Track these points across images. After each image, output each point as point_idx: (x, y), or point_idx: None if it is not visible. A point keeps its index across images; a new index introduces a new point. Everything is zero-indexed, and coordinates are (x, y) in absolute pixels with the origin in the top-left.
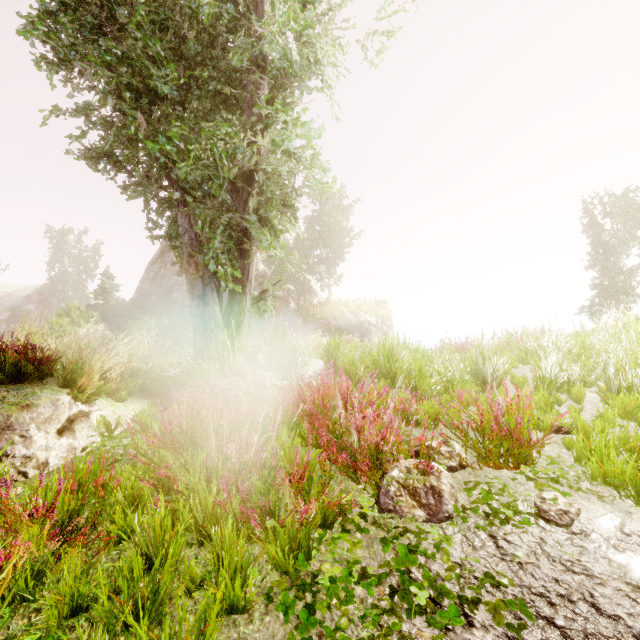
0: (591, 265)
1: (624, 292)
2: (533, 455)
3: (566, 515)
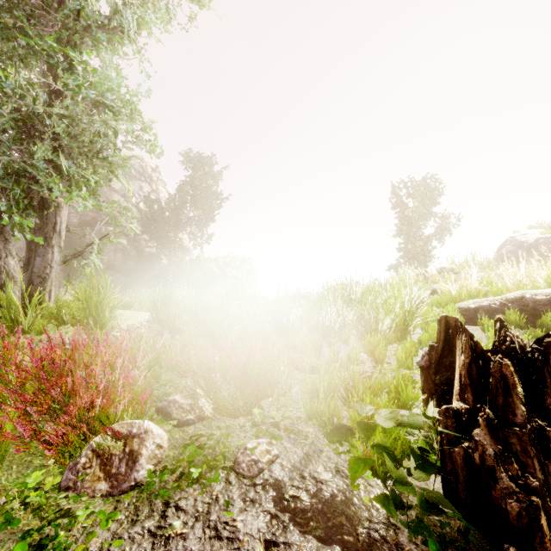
0: (400, 233)
1: (422, 254)
2: (269, 400)
3: (256, 465)
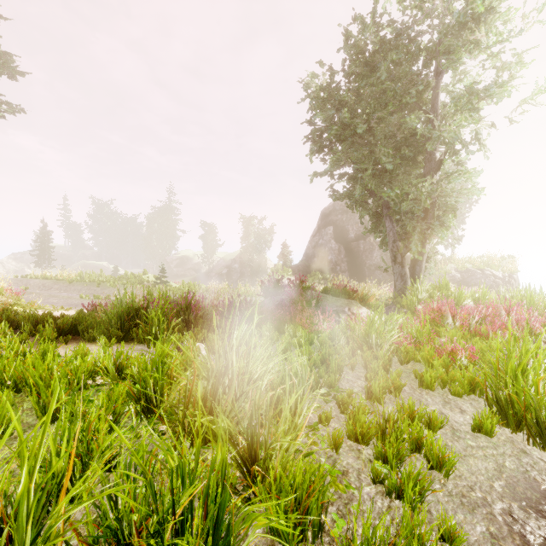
0: None
1: None
2: None
3: None
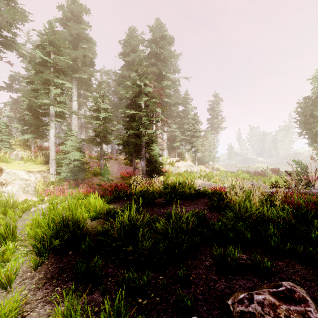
0: None
1: None
2: None
3: None
